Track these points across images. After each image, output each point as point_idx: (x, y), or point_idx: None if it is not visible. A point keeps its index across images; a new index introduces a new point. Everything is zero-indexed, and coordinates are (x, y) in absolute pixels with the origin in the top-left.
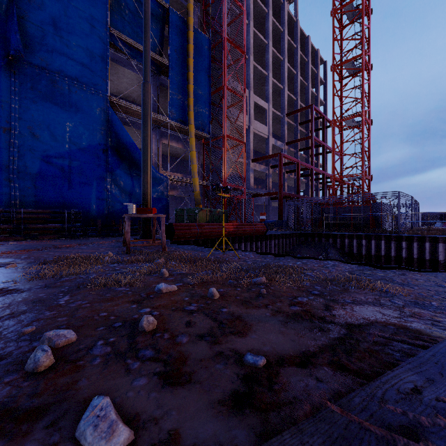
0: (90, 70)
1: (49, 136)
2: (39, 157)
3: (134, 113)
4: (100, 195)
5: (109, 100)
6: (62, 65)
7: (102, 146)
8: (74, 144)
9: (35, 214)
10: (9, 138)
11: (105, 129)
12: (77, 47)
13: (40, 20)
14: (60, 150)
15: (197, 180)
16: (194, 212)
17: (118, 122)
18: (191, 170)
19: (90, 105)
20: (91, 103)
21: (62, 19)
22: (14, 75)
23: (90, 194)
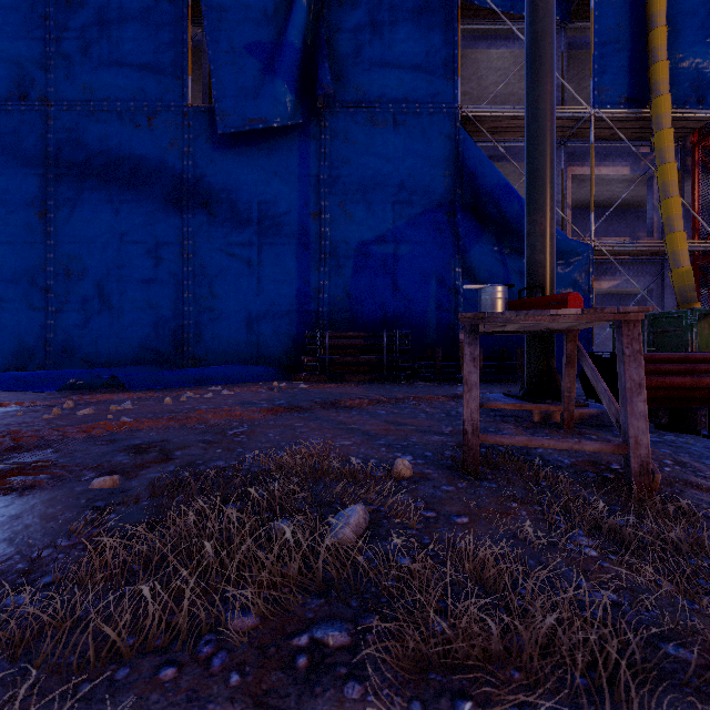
0: (425, 73)
1: (365, 212)
2: (353, 249)
3: (509, 128)
4: (442, 301)
5: (459, 114)
6: (383, 84)
7: (446, 208)
8: (400, 215)
9: (346, 340)
10: (318, 227)
11: (452, 173)
12: (405, 43)
13: (355, 27)
14: (380, 230)
15: (682, 236)
16: (678, 322)
17: (475, 152)
18: (662, 214)
19: (427, 137)
20: (428, 133)
21: (383, 7)
22: (324, 130)
23: (426, 300)
